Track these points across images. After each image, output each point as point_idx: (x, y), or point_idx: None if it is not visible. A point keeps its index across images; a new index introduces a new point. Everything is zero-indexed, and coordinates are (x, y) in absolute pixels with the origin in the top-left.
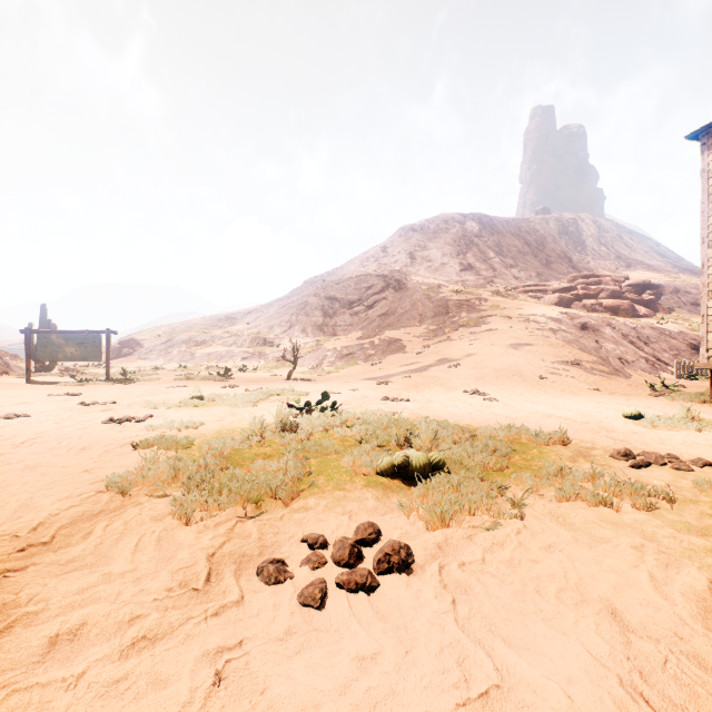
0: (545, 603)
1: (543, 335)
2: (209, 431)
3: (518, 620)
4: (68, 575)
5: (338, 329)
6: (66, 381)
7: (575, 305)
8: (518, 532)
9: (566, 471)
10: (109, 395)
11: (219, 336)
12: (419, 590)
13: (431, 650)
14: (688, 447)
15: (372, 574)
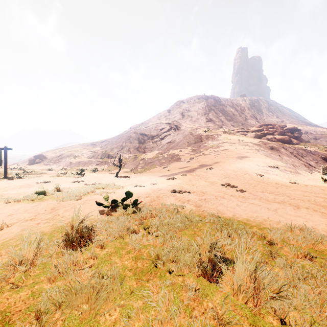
0: None
1: (253, 152)
2: None
3: None
4: None
5: (146, 150)
6: None
7: (263, 138)
8: None
9: None
10: None
11: (86, 153)
12: None
13: None
14: None
15: None
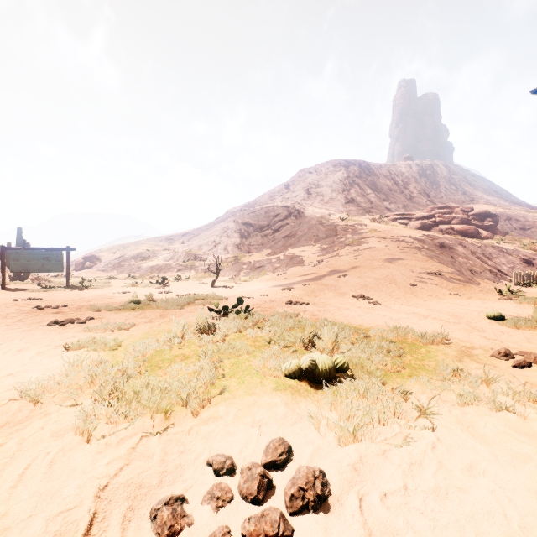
0: None
1: (411, 252)
2: (139, 332)
3: None
4: None
5: (252, 248)
6: (35, 287)
7: (434, 229)
8: (434, 447)
9: (461, 372)
10: (64, 299)
11: (160, 253)
12: None
13: None
14: None
15: (284, 518)
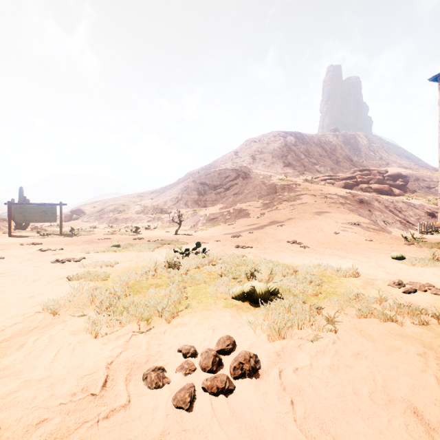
0: (362, 404)
1: (336, 206)
2: (121, 268)
3: (343, 419)
4: None
5: (207, 203)
6: (34, 235)
7: (355, 188)
8: (334, 342)
9: (361, 296)
10: (60, 244)
11: (133, 207)
12: (265, 392)
13: None
14: (438, 279)
15: (229, 379)
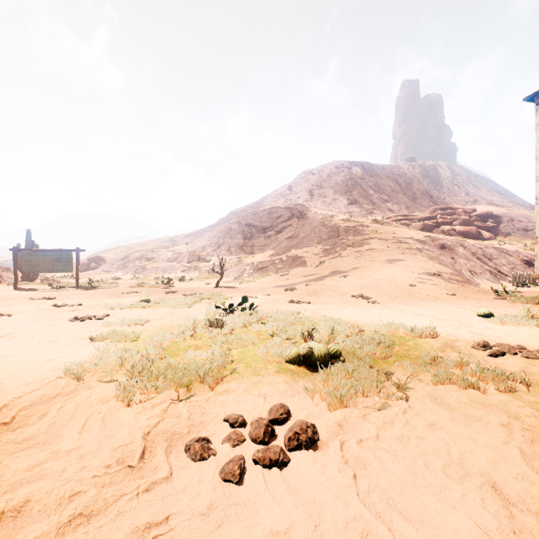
0: (434, 477)
1: (411, 253)
2: (153, 327)
3: (412, 493)
4: (21, 453)
5: (255, 249)
6: (45, 288)
7: (435, 230)
8: (405, 411)
9: (439, 359)
10: (77, 299)
11: (164, 254)
12: (325, 465)
13: (337, 524)
14: (532, 340)
15: (283, 451)
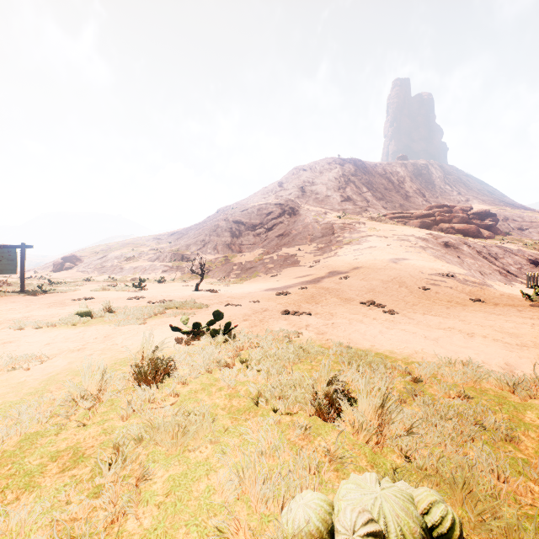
0: None
1: (416, 251)
2: (42, 374)
3: None
4: None
5: (244, 247)
6: None
7: (434, 228)
8: None
9: None
10: None
11: (146, 253)
12: None
13: None
14: None
15: None
